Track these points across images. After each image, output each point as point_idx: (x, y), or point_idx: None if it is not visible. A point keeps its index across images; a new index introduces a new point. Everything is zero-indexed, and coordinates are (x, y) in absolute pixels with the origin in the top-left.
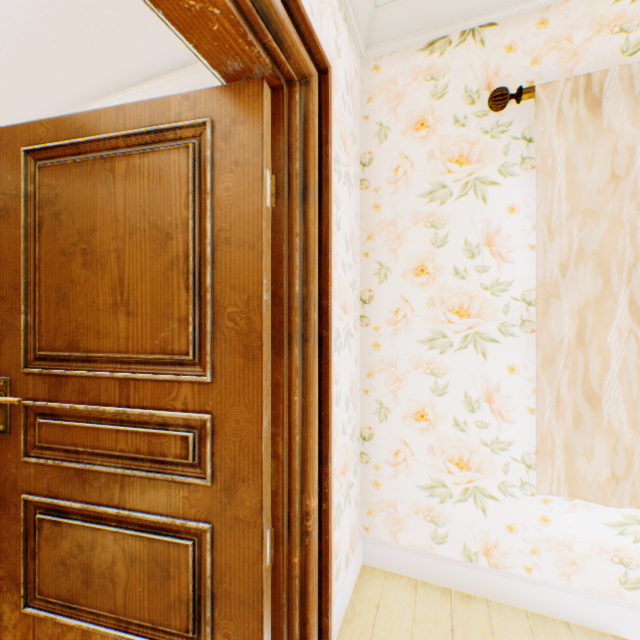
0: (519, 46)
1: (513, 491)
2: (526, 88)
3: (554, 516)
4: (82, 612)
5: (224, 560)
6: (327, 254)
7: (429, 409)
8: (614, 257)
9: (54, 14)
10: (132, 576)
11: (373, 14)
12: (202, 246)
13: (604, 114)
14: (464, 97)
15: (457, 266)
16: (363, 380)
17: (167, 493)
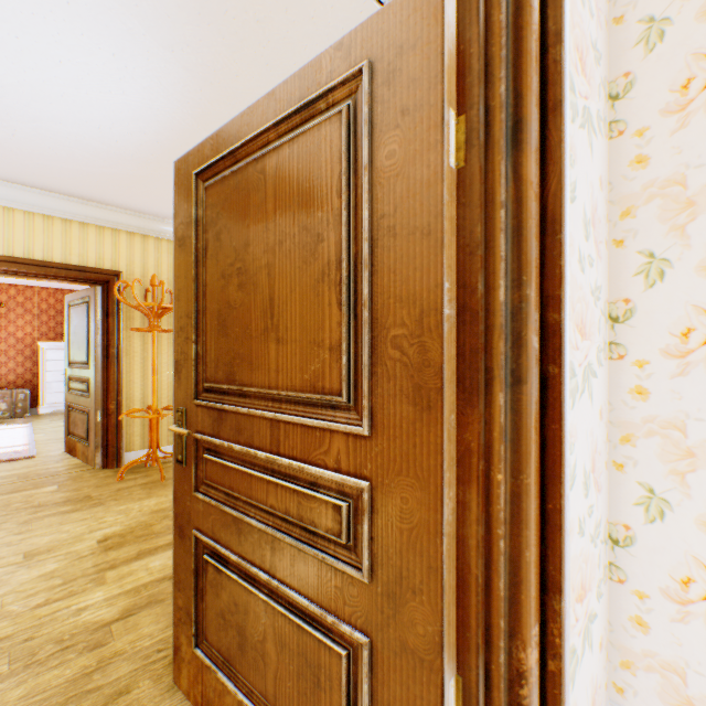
0: None
1: None
2: None
3: None
4: (238, 678)
5: (386, 698)
6: (556, 233)
7: None
8: None
9: (233, 43)
10: (281, 663)
11: None
12: (358, 245)
13: None
14: None
15: None
16: (612, 447)
17: (317, 574)
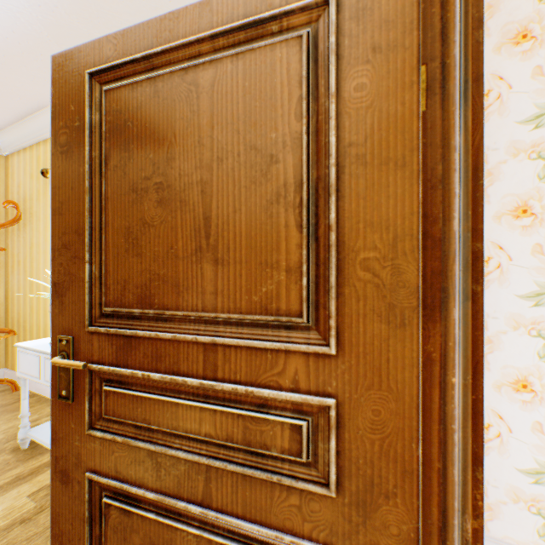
0: None
1: None
2: None
3: None
4: None
5: None
6: (479, 179)
7: (534, 378)
8: None
9: None
10: None
11: None
12: (318, 169)
13: None
14: None
15: None
16: None
17: (268, 496)
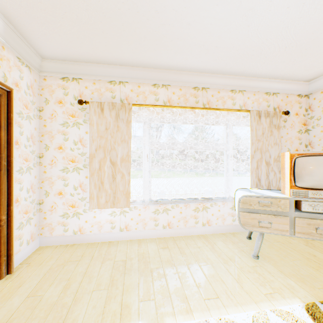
0: (89, 88)
1: (87, 211)
2: (87, 101)
3: (97, 215)
4: None
5: None
6: (11, 145)
7: (63, 191)
8: (106, 148)
9: None
10: None
11: (42, 63)
12: None
13: (104, 113)
14: (74, 97)
15: (72, 147)
16: (40, 184)
17: None
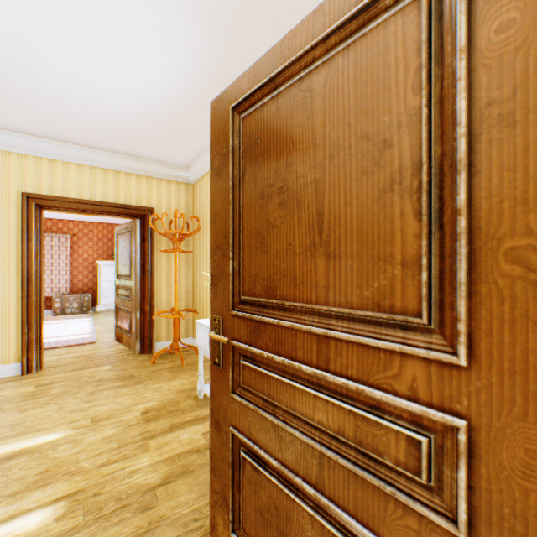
0: None
1: None
2: None
3: None
4: None
5: None
6: None
7: None
8: None
9: (249, 5)
10: None
11: None
12: (443, 144)
13: None
14: None
15: None
16: None
17: (380, 506)
